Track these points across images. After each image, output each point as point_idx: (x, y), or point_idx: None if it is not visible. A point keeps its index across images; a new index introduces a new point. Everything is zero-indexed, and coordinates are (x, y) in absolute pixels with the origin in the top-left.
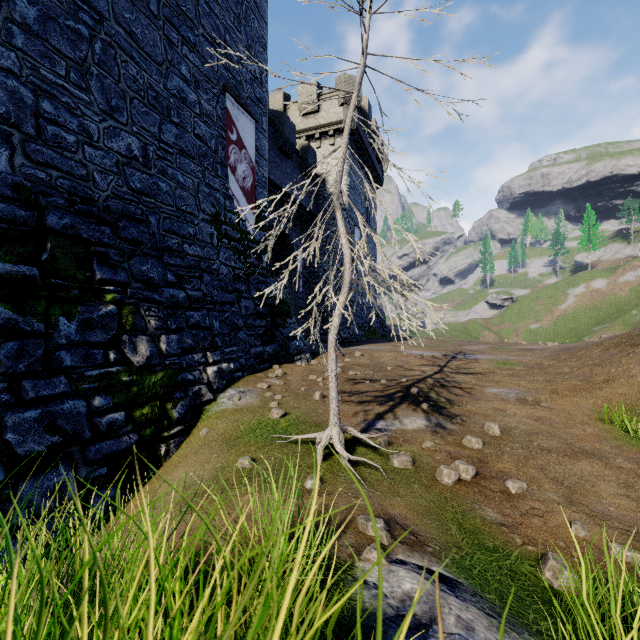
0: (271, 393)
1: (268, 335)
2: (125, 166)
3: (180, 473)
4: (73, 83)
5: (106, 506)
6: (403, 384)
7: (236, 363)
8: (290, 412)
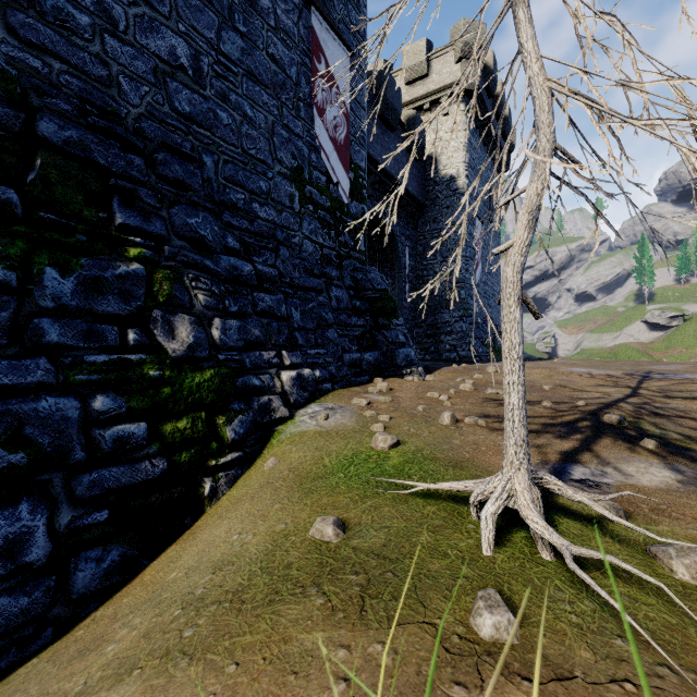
0: (373, 411)
1: (367, 338)
2: (167, 77)
3: (221, 531)
4: None
5: (100, 577)
6: (582, 409)
7: (323, 371)
8: (405, 441)
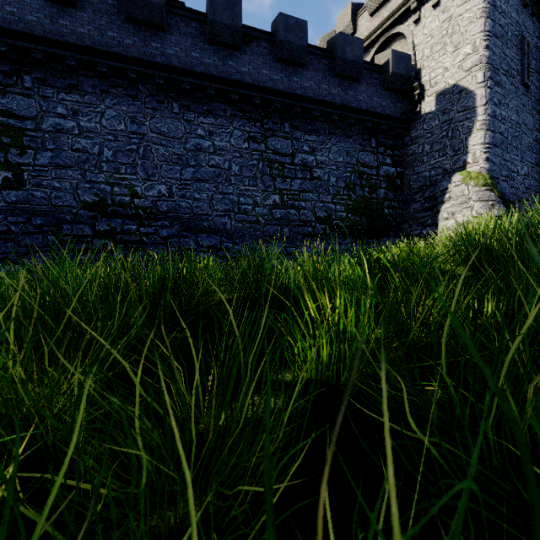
0: None
1: None
2: (524, 179)
3: None
4: (515, 155)
5: None
6: None
7: None
8: None
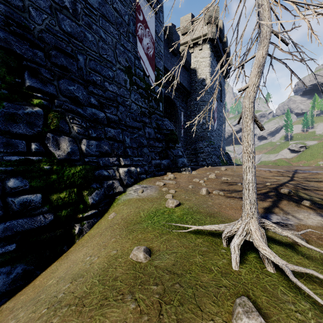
0: (166, 188)
1: (163, 153)
2: (57, 11)
3: (81, 254)
4: None
5: (9, 283)
6: (269, 186)
7: (141, 168)
8: (183, 203)
